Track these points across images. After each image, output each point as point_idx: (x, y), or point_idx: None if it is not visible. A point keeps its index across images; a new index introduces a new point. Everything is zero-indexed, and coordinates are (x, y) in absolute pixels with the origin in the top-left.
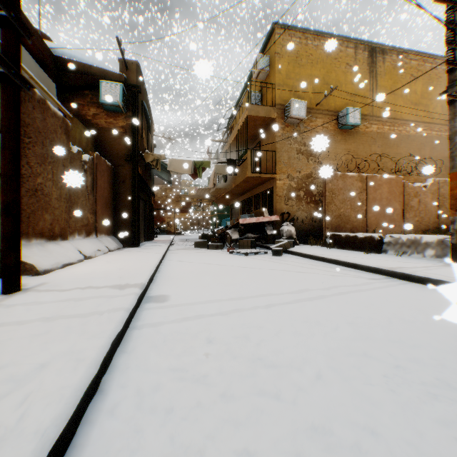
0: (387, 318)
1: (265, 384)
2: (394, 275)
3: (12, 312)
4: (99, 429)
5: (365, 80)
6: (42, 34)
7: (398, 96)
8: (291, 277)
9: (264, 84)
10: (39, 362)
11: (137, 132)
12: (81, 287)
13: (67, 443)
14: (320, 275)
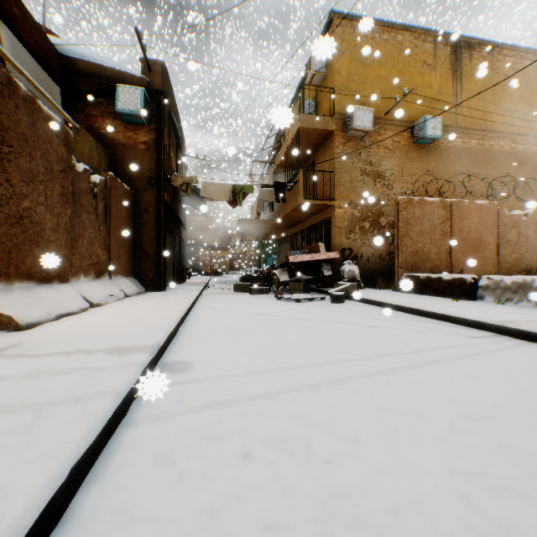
0: (527, 408)
1: None
2: (505, 333)
3: None
4: None
5: (447, 82)
6: (48, 31)
7: (488, 102)
8: (361, 334)
9: (320, 90)
10: None
11: (162, 149)
12: (67, 351)
13: None
14: (401, 332)
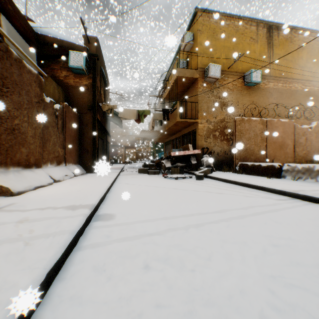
0: (307, 240)
1: None
2: (297, 197)
3: None
4: None
5: (264, 49)
6: (29, 19)
7: (288, 61)
8: (213, 198)
9: (189, 54)
10: None
11: (96, 89)
12: (41, 207)
13: None
14: (236, 196)
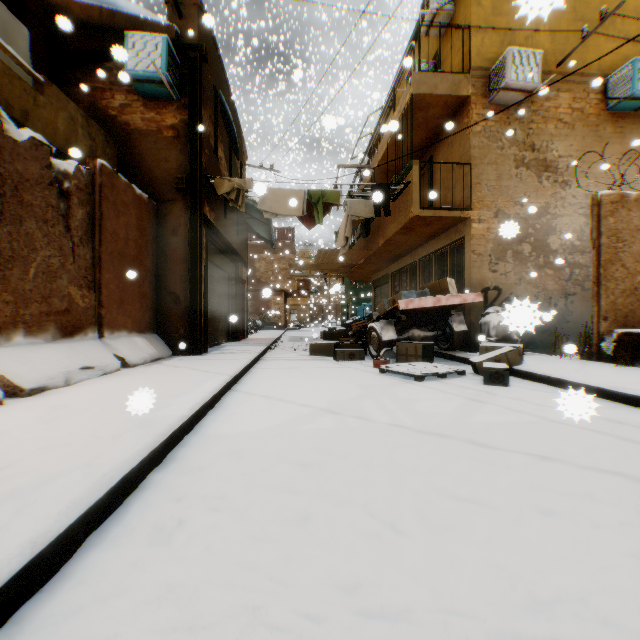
0: None
1: None
2: None
3: None
4: None
5: None
6: None
7: None
8: None
9: (442, 44)
10: None
11: (199, 136)
12: None
13: None
14: None
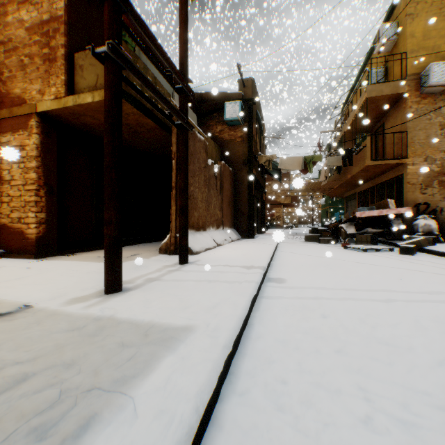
0: None
1: (378, 355)
2: None
3: (189, 274)
4: (252, 345)
5: None
6: None
7: None
8: (423, 277)
9: (389, 56)
10: (215, 301)
11: (252, 139)
12: (221, 265)
13: (237, 345)
14: None
